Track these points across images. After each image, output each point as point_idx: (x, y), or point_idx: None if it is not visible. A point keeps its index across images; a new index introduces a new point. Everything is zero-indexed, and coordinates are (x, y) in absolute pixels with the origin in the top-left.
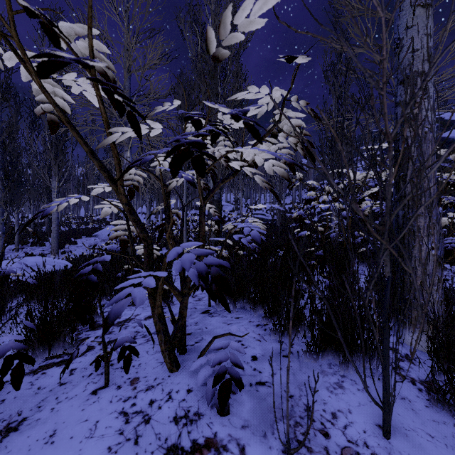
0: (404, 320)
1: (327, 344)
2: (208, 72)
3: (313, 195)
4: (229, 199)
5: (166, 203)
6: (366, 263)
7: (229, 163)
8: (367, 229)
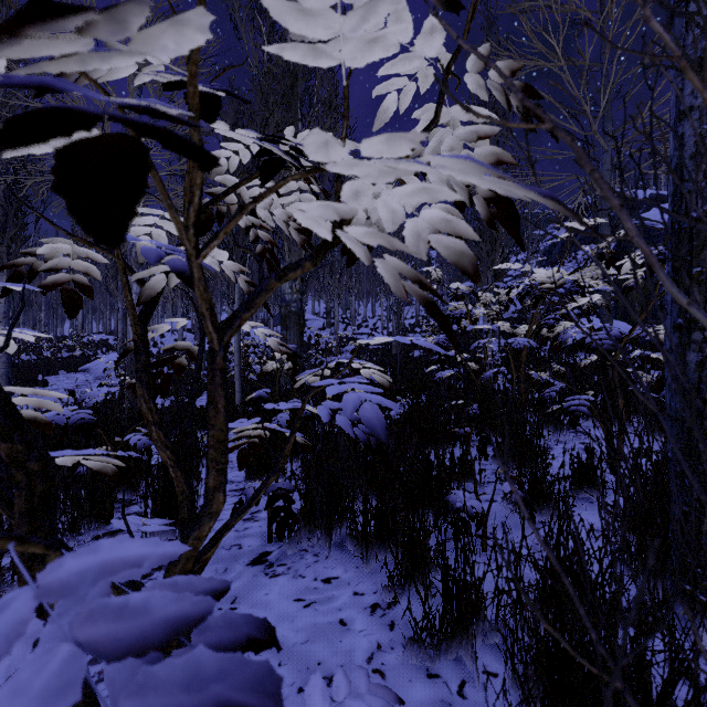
0: (703, 600)
1: (558, 703)
2: (281, 94)
3: (461, 307)
4: (317, 309)
5: (140, 332)
6: (552, 427)
7: (298, 214)
8: (536, 362)
